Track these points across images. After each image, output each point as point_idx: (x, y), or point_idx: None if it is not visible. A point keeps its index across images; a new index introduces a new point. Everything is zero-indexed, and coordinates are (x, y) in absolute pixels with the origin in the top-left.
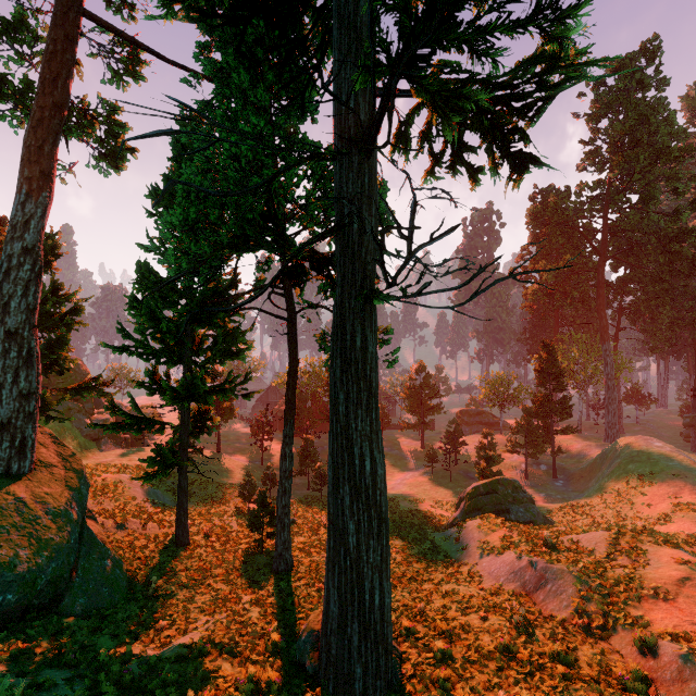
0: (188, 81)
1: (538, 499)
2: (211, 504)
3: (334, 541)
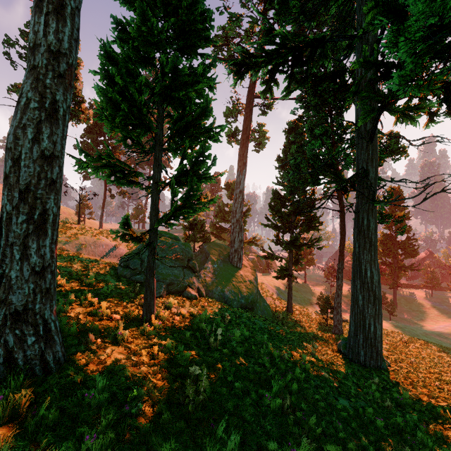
0: (293, 112)
1: None
2: (301, 304)
3: (353, 302)
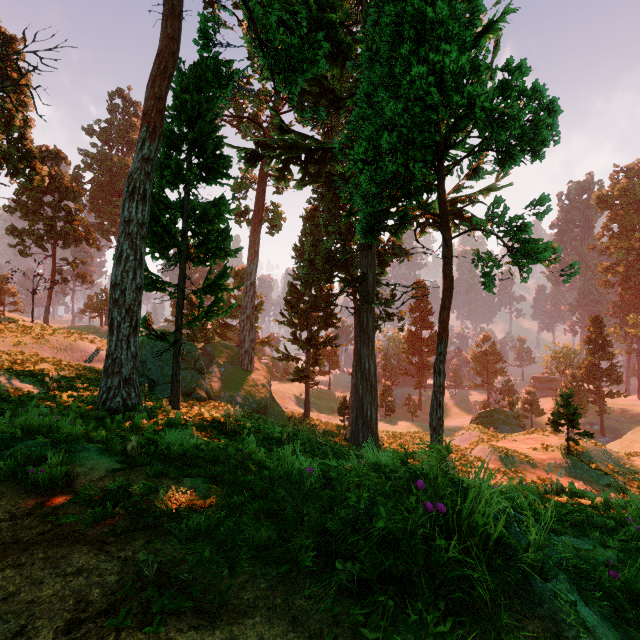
0: (309, 201)
1: None
2: (323, 412)
3: (355, 392)
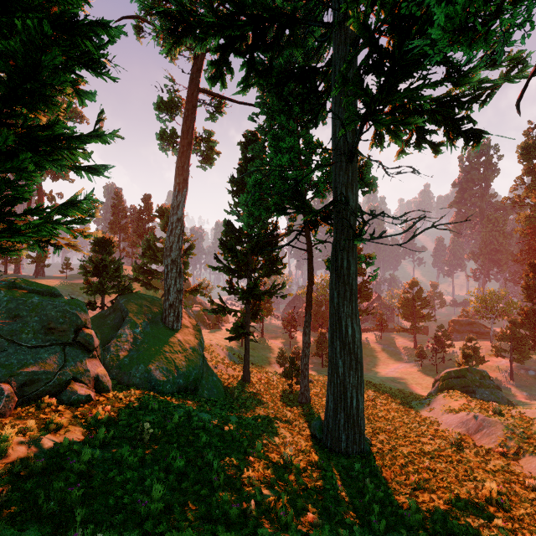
0: (251, 118)
1: (520, 396)
2: (259, 366)
3: (331, 370)
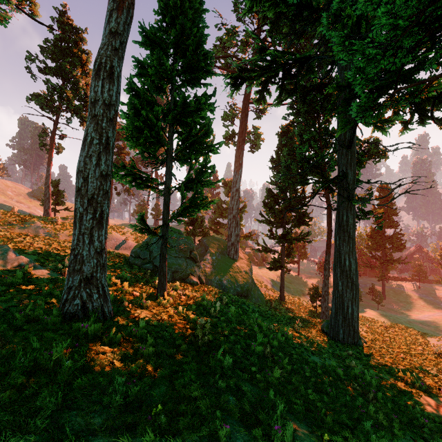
0: (284, 117)
1: None
2: (294, 295)
3: (334, 288)
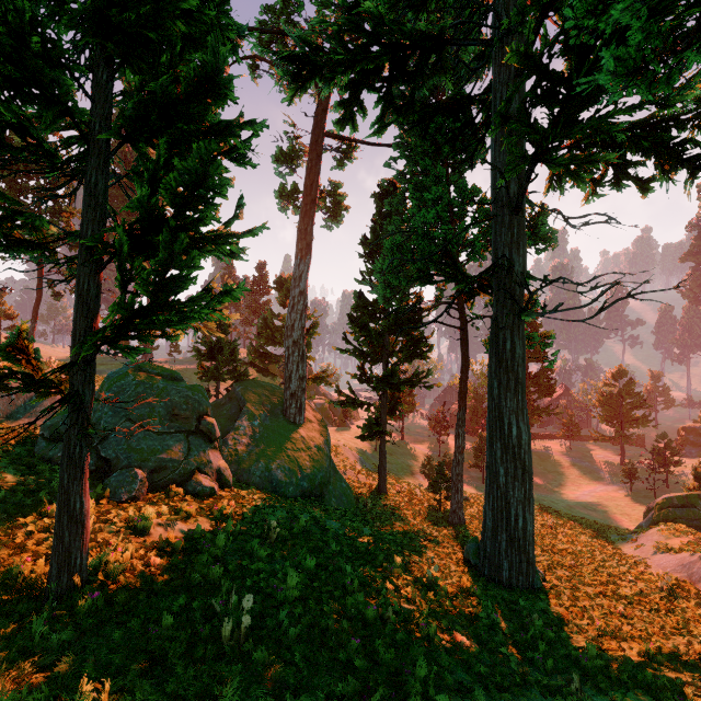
0: (388, 163)
1: None
2: (398, 475)
3: (489, 479)
